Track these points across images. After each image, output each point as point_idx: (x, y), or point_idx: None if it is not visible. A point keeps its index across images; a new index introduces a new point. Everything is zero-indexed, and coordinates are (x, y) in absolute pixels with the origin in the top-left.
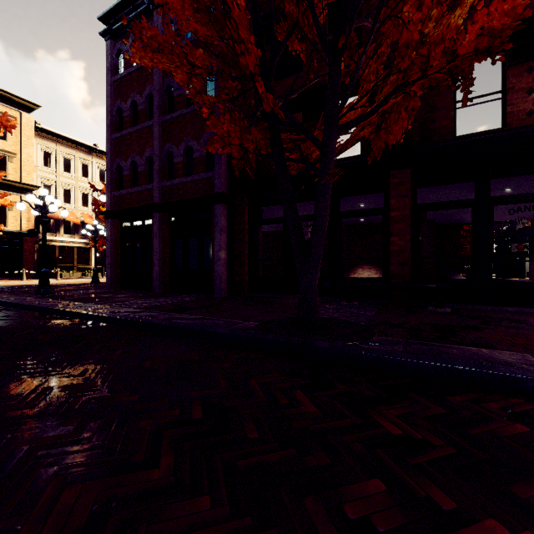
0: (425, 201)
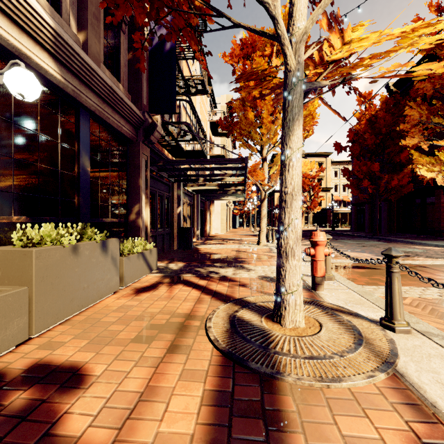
0: None
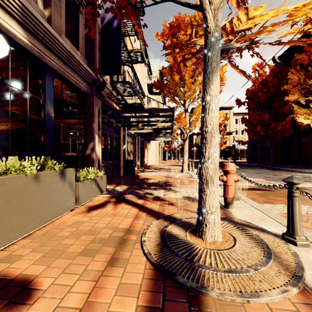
0: None
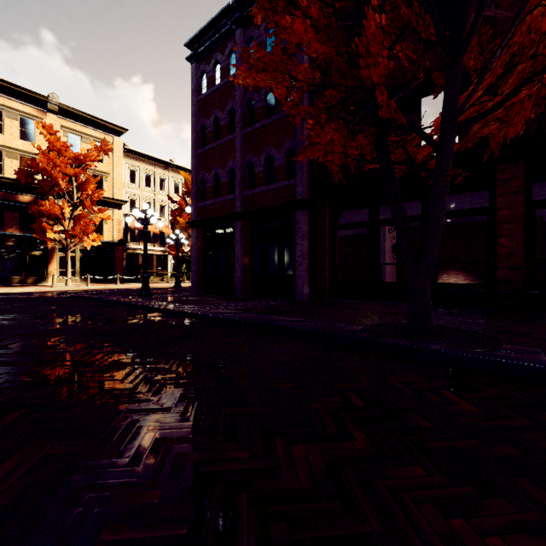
0: (534, 197)
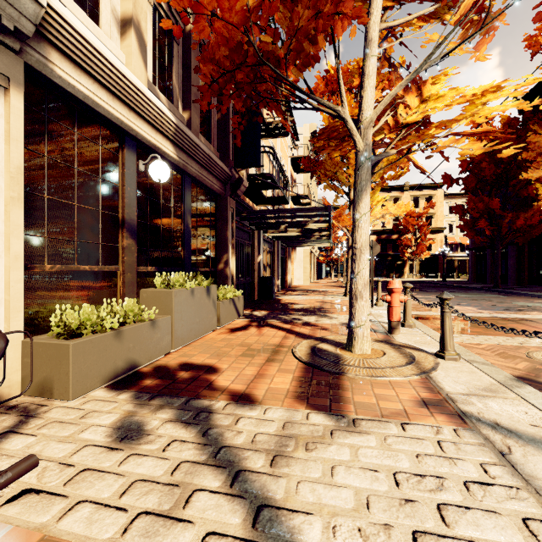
0: None
